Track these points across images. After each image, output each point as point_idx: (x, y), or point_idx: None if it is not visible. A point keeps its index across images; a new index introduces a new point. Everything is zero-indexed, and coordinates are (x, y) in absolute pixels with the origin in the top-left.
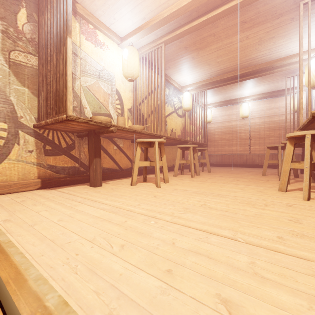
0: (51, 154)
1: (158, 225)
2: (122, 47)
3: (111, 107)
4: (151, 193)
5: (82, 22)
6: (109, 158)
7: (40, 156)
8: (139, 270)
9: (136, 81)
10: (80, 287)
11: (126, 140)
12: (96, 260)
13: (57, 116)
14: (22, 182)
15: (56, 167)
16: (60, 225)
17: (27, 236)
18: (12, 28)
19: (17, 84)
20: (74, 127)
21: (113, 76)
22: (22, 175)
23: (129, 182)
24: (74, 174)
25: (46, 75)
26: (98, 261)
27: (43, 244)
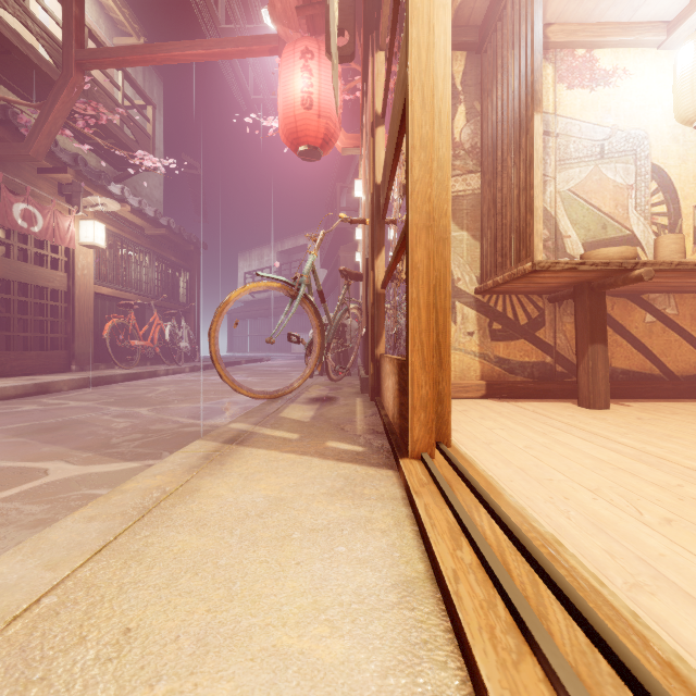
0: (501, 338)
1: None
2: (674, 46)
3: (636, 217)
4: None
5: (560, 57)
6: (630, 346)
7: (484, 341)
8: None
9: None
10: (577, 535)
11: (689, 295)
12: (605, 517)
13: (515, 268)
14: (460, 383)
15: (509, 361)
16: (529, 453)
17: (484, 453)
18: None
19: (454, 229)
20: (544, 283)
21: (642, 136)
22: (460, 372)
23: None
24: (541, 379)
25: (493, 199)
26: (609, 520)
27: (508, 469)
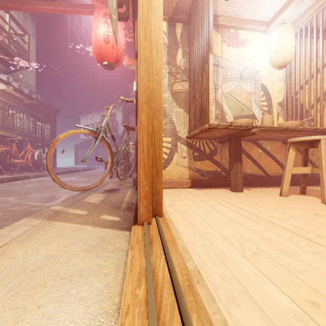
0: (198, 160)
1: (312, 249)
2: (269, 33)
3: (255, 106)
4: (311, 209)
5: (224, 32)
6: (252, 163)
7: (190, 161)
8: (269, 282)
9: (290, 65)
10: (210, 267)
11: (275, 141)
12: (226, 254)
13: (202, 127)
14: (179, 181)
15: (202, 170)
16: (201, 217)
17: (180, 218)
18: (173, 67)
19: (176, 107)
20: (215, 134)
21: (257, 71)
22: (179, 175)
23: (277, 192)
24: (216, 178)
25: (194, 94)
26: (228, 256)
27: (188, 227)
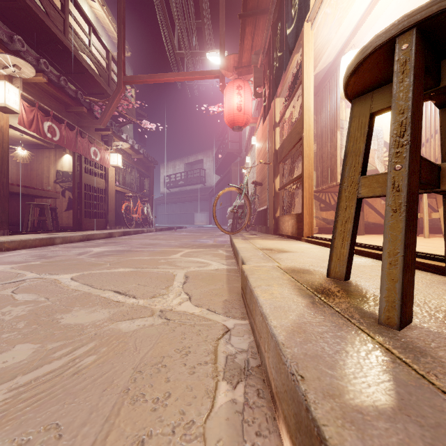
0: (324, 210)
1: None
2: None
3: (377, 162)
4: None
5: None
6: (375, 213)
7: (317, 211)
8: None
9: None
10: None
11: None
12: None
13: (330, 184)
14: None
15: (327, 219)
16: None
17: None
18: None
19: None
20: None
21: (380, 130)
22: None
23: None
24: None
25: (321, 156)
26: None
27: None
